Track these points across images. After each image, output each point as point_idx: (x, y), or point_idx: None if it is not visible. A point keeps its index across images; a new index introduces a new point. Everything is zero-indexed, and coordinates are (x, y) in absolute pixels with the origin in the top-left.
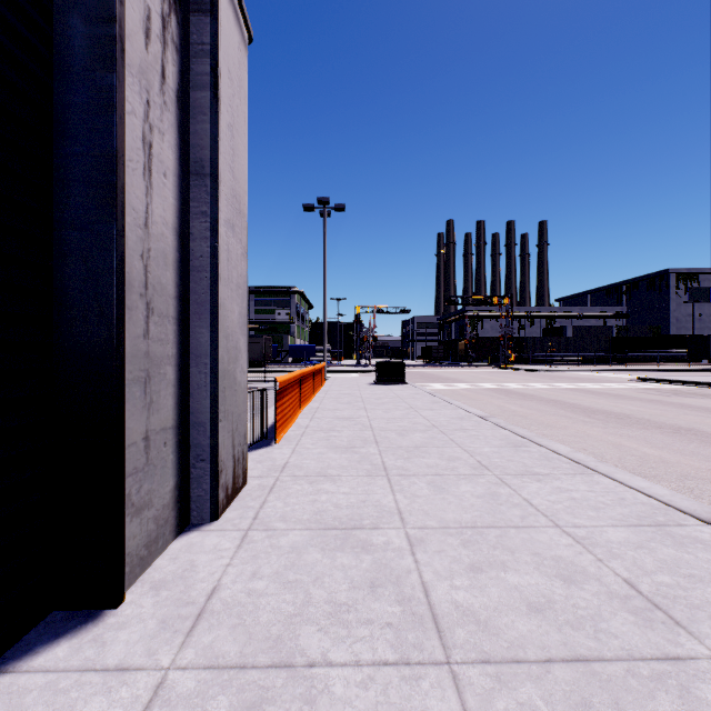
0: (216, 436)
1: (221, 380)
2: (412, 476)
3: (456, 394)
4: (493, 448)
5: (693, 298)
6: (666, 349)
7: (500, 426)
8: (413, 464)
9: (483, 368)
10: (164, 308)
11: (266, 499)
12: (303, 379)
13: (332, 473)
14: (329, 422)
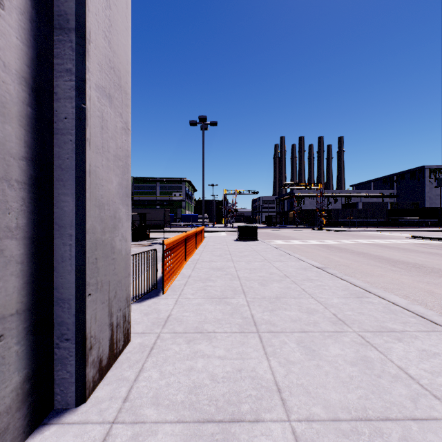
0: (82, 312)
1: (91, 251)
2: (281, 332)
3: (293, 248)
4: (341, 299)
5: (440, 184)
6: (423, 217)
7: (337, 276)
8: (279, 318)
9: (306, 229)
10: (0, 168)
11: (142, 366)
12: (188, 239)
13: (208, 329)
14: (206, 272)
